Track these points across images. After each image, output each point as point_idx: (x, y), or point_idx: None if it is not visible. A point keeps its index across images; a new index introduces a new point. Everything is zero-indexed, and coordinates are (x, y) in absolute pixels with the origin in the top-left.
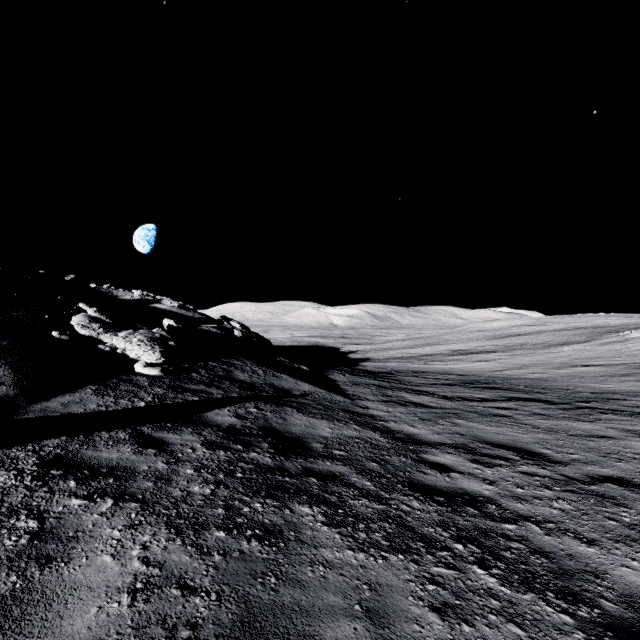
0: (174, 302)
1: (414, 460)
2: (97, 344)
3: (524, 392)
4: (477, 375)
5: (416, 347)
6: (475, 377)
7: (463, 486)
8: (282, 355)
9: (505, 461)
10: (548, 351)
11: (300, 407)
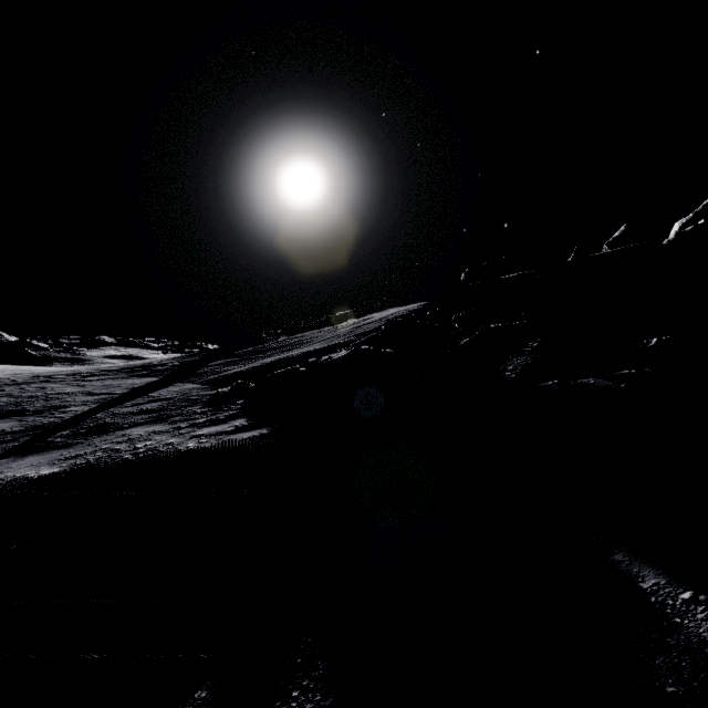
0: None
1: None
2: None
3: None
4: None
5: None
6: None
7: None
8: None
9: None
10: None
11: None
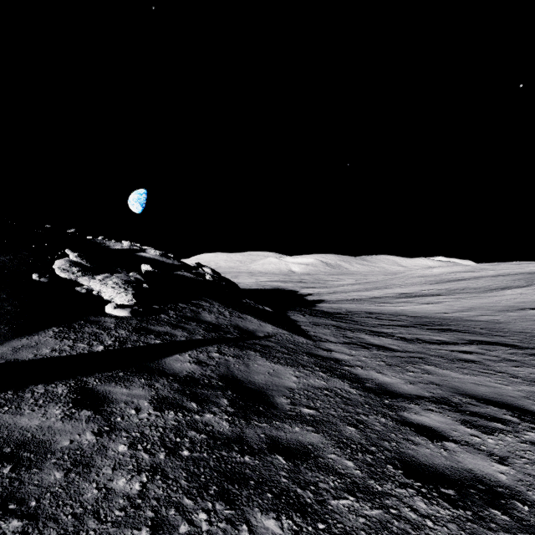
0: (157, 251)
1: (395, 421)
2: (75, 286)
3: (482, 335)
4: (428, 317)
5: (365, 290)
6: (427, 319)
7: (468, 465)
8: (248, 297)
9: (503, 424)
10: (491, 295)
11: (264, 350)
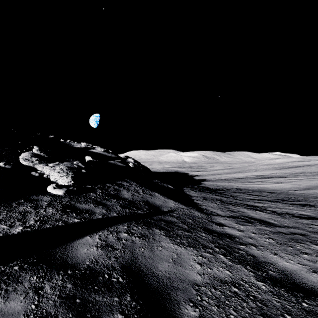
0: (101, 148)
1: None
2: (32, 171)
3: None
4: (284, 193)
5: (232, 173)
6: (284, 195)
7: None
8: (157, 178)
9: None
10: None
11: (167, 228)
